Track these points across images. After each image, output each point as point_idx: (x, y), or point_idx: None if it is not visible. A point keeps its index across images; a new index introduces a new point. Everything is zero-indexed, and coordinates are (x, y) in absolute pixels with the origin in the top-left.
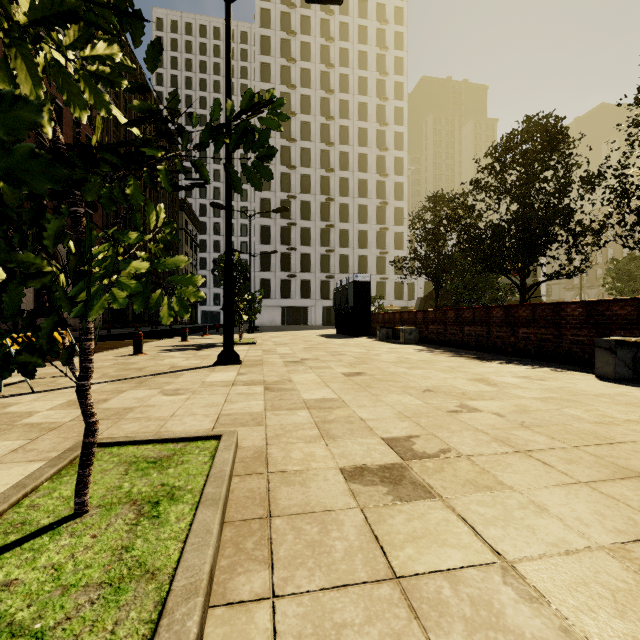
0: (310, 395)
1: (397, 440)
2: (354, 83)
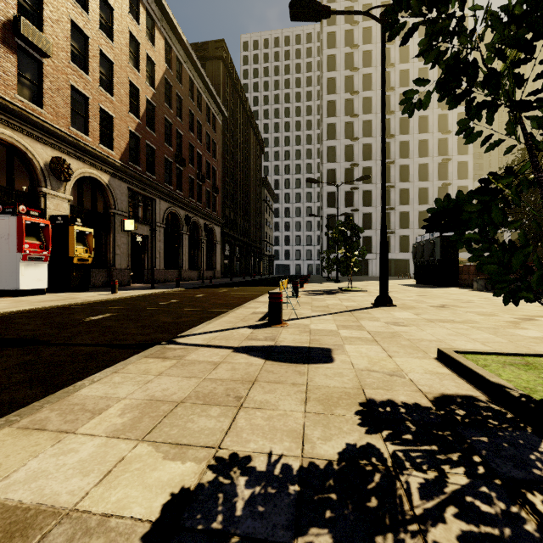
0: (525, 333)
1: None
2: (414, 52)
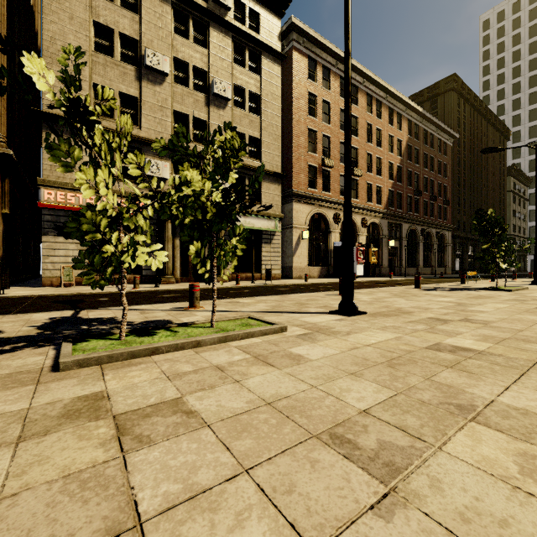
0: None
1: None
2: None
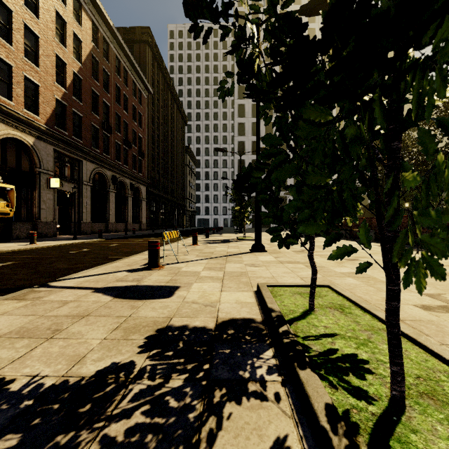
0: (340, 270)
1: (432, 295)
2: None
